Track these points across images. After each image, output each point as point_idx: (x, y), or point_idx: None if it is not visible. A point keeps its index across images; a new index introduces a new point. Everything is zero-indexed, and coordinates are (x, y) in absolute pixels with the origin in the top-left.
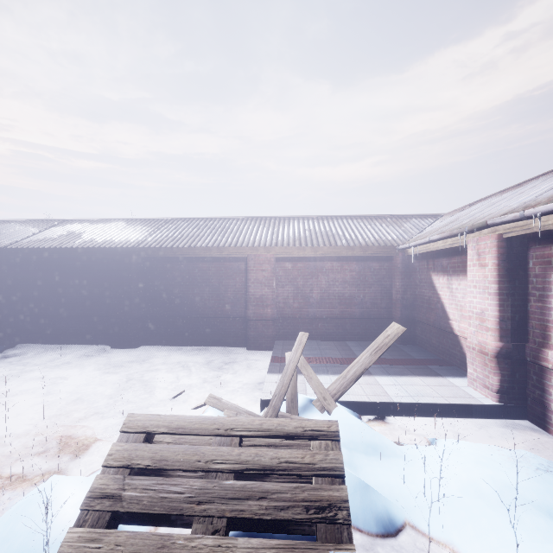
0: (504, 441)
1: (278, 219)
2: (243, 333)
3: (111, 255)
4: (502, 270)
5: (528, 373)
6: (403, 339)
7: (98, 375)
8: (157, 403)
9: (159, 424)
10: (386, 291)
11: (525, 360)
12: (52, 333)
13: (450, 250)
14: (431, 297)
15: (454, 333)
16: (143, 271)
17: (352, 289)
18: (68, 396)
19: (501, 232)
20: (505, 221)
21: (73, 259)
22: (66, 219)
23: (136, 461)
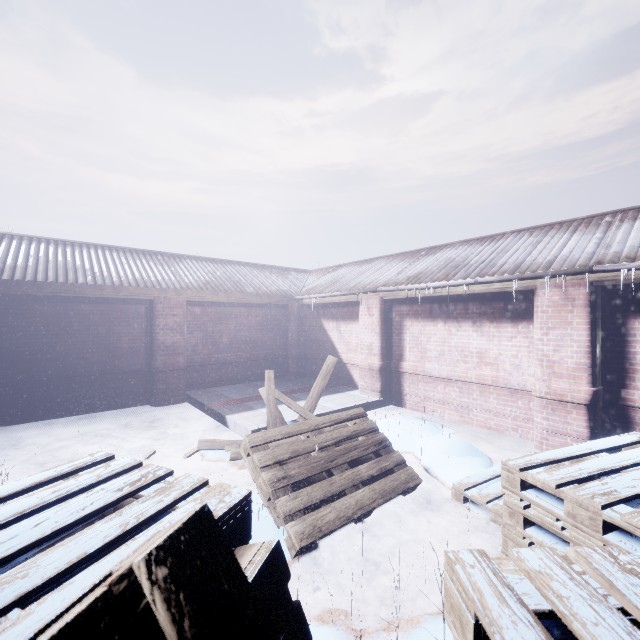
0: (388, 417)
1: (167, 256)
2: (143, 389)
3: None
4: (382, 318)
5: (392, 378)
6: (298, 373)
7: None
8: None
9: (274, 435)
10: (284, 334)
11: (391, 371)
12: None
13: (339, 302)
14: (322, 338)
15: (343, 362)
16: None
17: (257, 334)
18: None
19: (382, 296)
20: (388, 290)
21: None
22: None
23: (281, 457)
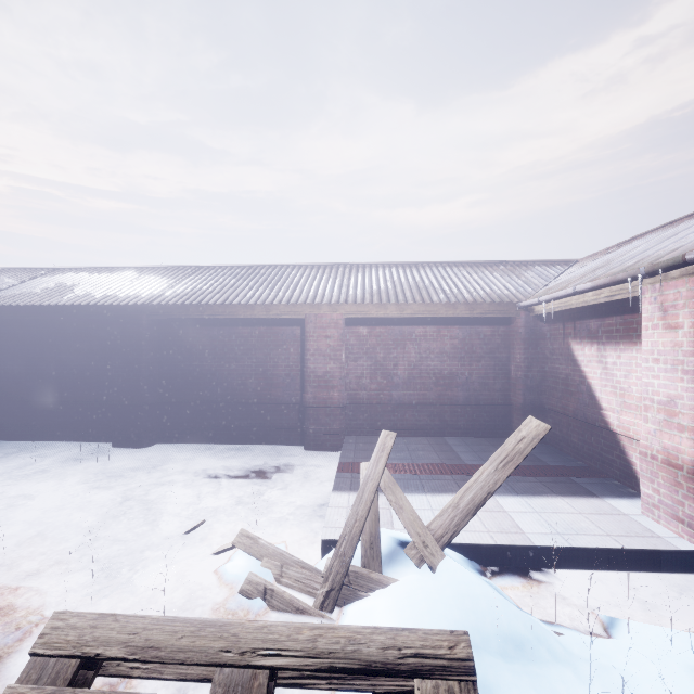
0: None
1: (349, 267)
2: (299, 425)
3: (112, 315)
4: None
5: None
6: None
7: (83, 491)
8: (167, 536)
9: (109, 638)
10: (502, 367)
11: None
12: (31, 425)
13: (603, 306)
14: (570, 376)
15: (611, 430)
16: (159, 339)
17: (453, 364)
18: (31, 526)
19: None
20: None
21: (60, 322)
22: (58, 267)
23: None
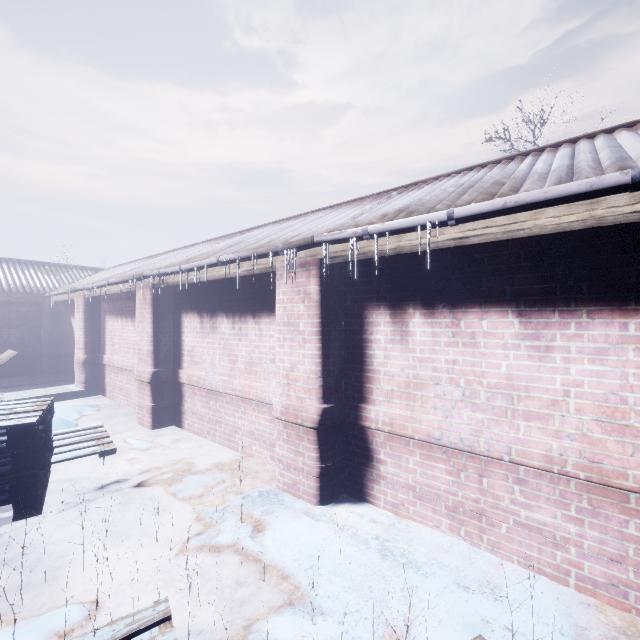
0: None
1: None
2: None
3: None
4: (86, 315)
5: (101, 370)
6: (50, 370)
7: None
8: None
9: None
10: (35, 332)
11: (100, 363)
12: None
13: None
14: (71, 334)
15: None
16: None
17: None
18: None
19: (86, 294)
20: (81, 289)
21: None
22: None
23: None
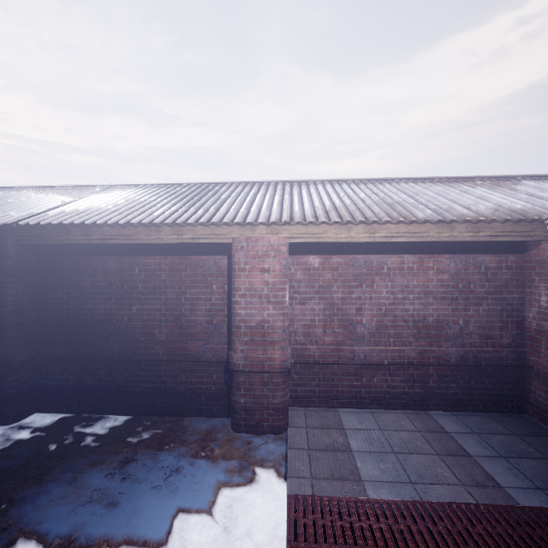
0: None
1: (289, 184)
2: (225, 391)
3: None
4: None
5: None
6: None
7: None
8: None
9: None
10: (512, 312)
11: None
12: None
13: None
14: None
15: None
16: (37, 272)
17: (441, 308)
18: None
19: None
20: None
21: None
22: None
23: None
